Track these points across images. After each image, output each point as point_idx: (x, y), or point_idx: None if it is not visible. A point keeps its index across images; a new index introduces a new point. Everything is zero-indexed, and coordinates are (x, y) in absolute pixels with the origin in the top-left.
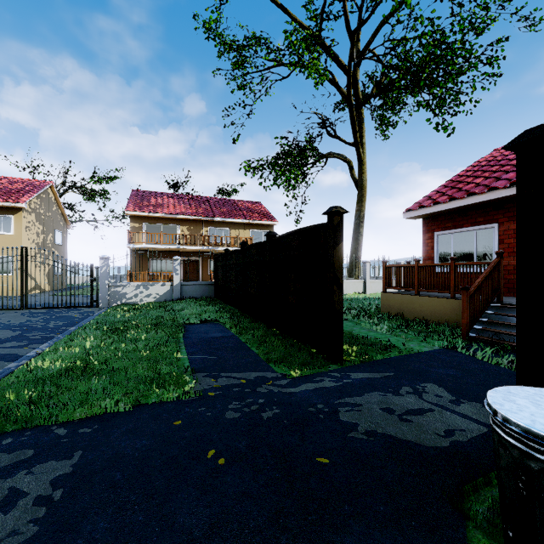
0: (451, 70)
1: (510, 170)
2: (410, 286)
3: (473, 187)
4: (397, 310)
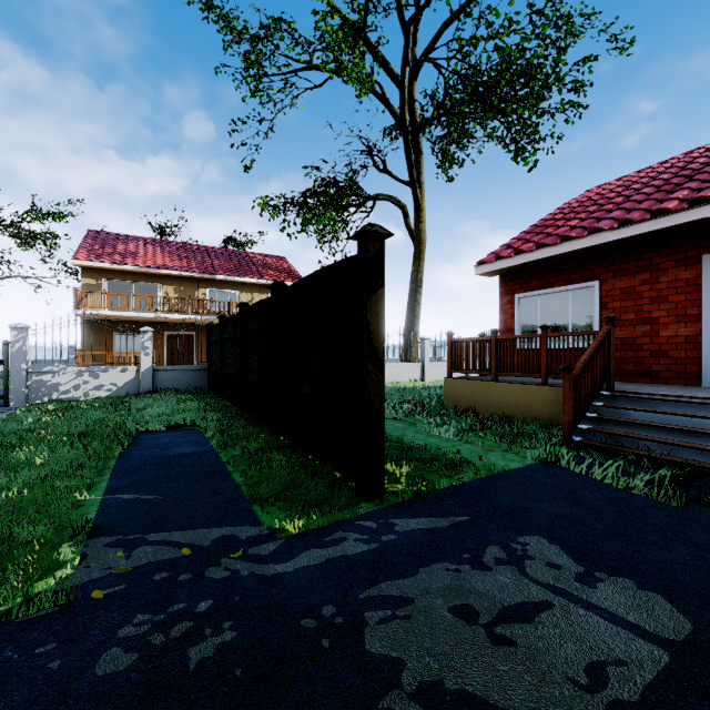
0: (530, 93)
1: (613, 209)
2: (483, 368)
3: (566, 231)
4: (467, 403)
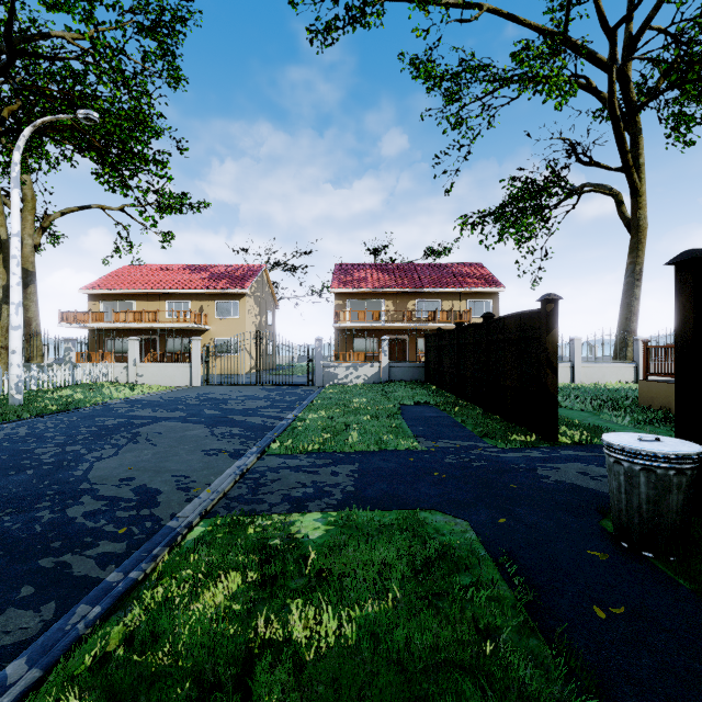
0: None
1: None
2: None
3: None
4: (661, 403)
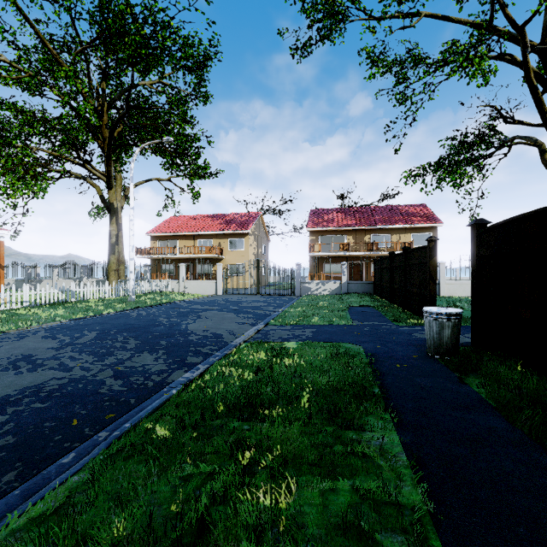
0: None
1: None
2: None
3: None
4: None
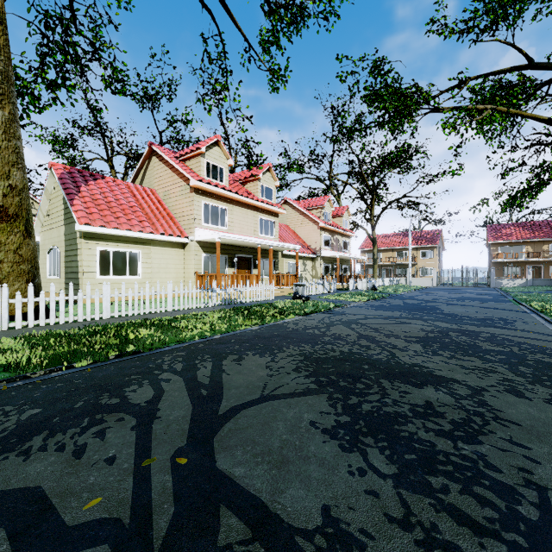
0: None
1: None
2: None
3: None
4: None
